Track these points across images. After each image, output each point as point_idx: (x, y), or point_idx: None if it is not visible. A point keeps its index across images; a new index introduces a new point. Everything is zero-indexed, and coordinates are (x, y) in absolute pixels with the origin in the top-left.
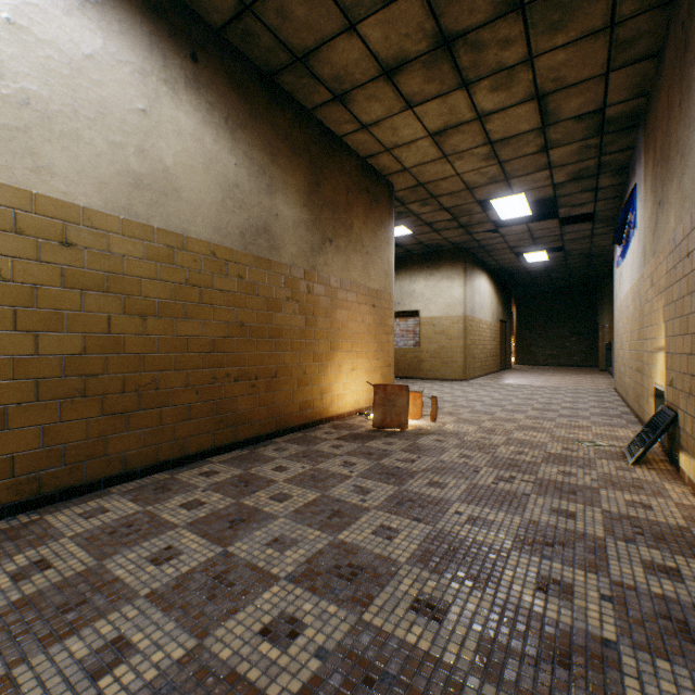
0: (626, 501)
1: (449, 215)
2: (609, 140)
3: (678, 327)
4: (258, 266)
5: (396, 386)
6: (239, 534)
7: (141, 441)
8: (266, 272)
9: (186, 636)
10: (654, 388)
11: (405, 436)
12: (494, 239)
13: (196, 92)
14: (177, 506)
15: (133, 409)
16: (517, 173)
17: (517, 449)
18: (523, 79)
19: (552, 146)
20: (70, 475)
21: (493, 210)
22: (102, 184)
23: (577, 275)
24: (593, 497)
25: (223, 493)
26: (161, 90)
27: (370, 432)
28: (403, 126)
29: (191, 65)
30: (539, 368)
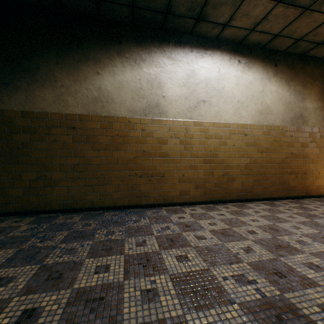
0: None
1: None
2: None
3: None
4: (297, 130)
5: None
6: (314, 218)
7: (261, 190)
8: (300, 132)
9: (315, 230)
10: None
11: None
12: None
13: (275, 77)
14: (282, 209)
15: (259, 180)
16: None
17: None
18: None
19: None
20: (246, 195)
21: None
22: (252, 116)
23: None
24: None
25: (296, 209)
26: (266, 82)
27: None
28: None
29: (274, 68)
30: None
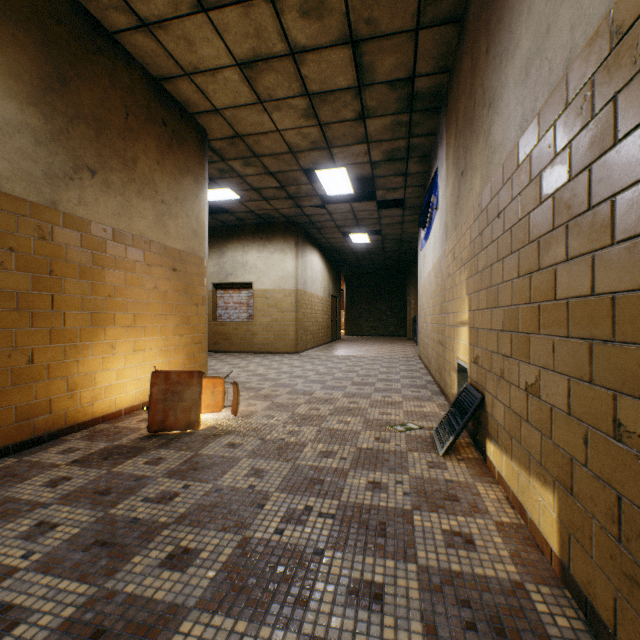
0: (444, 533)
1: (276, 182)
2: (417, 120)
3: (485, 299)
4: None
5: (185, 372)
6: None
7: None
8: None
9: None
10: (457, 362)
11: (190, 441)
12: (323, 216)
13: None
14: None
15: None
16: (338, 141)
17: (326, 447)
18: (336, 9)
19: (369, 114)
20: None
21: (319, 182)
22: None
23: (392, 258)
24: (407, 535)
25: None
26: None
27: (141, 441)
28: (200, 39)
29: None
30: (363, 338)
